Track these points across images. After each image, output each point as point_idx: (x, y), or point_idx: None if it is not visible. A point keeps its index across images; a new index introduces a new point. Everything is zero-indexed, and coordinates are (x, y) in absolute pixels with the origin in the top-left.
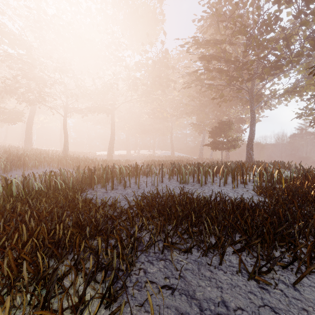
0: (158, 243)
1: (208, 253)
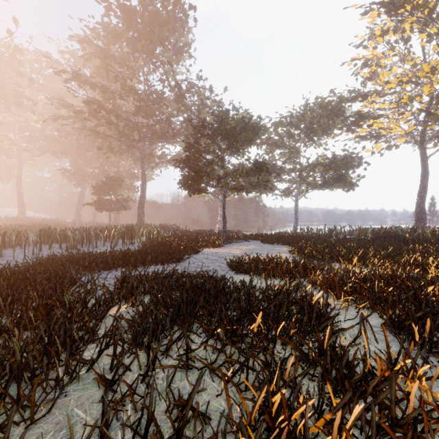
0: (79, 273)
1: (110, 271)
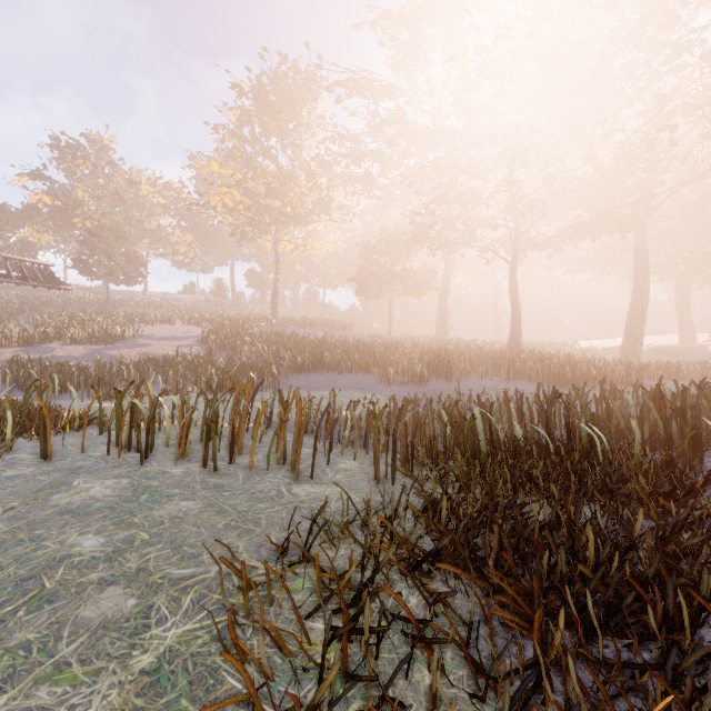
0: None
1: None
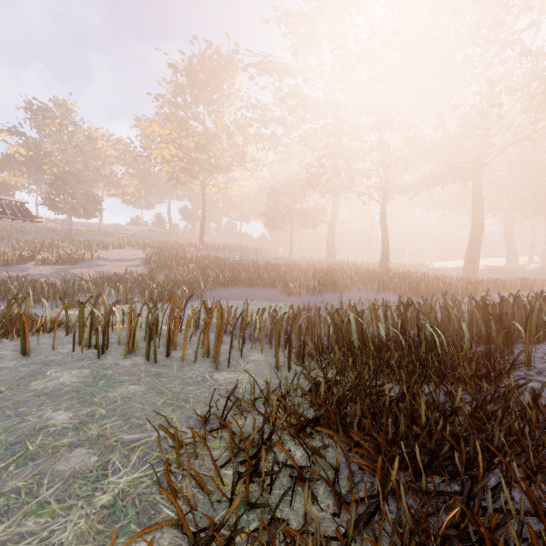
0: None
1: None
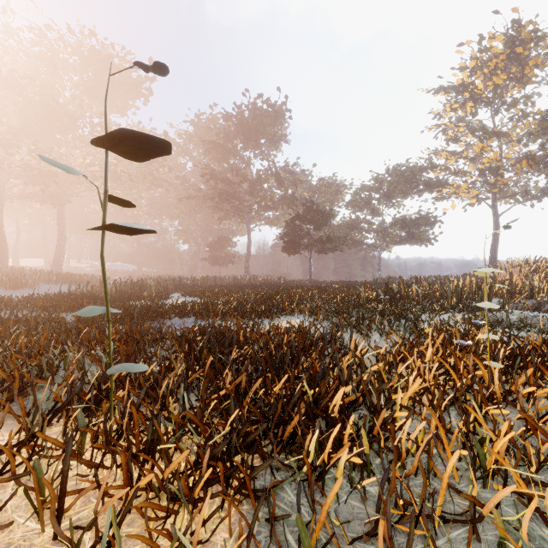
0: None
1: None
